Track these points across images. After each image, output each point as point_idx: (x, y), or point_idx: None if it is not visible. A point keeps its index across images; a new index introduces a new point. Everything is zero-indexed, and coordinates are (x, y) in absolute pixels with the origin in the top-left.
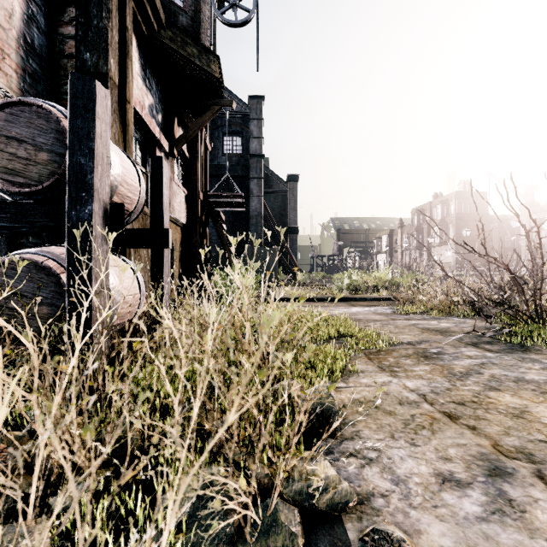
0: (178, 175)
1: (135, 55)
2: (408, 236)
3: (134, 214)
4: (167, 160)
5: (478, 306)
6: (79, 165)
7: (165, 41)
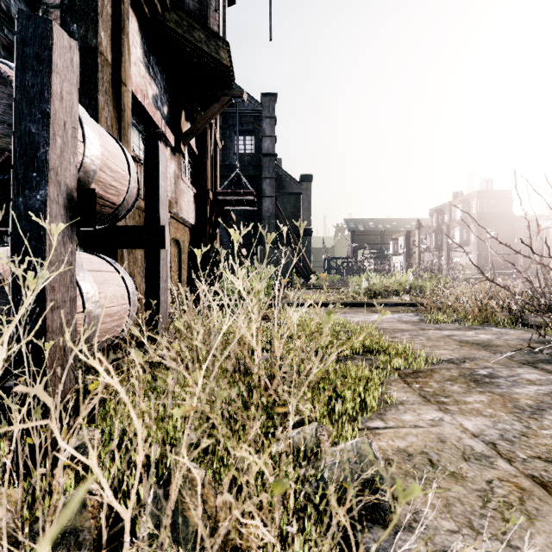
0: (186, 173)
1: (137, 39)
2: (427, 237)
3: (123, 208)
4: (173, 156)
5: (518, 314)
6: (29, 135)
7: (169, 25)
